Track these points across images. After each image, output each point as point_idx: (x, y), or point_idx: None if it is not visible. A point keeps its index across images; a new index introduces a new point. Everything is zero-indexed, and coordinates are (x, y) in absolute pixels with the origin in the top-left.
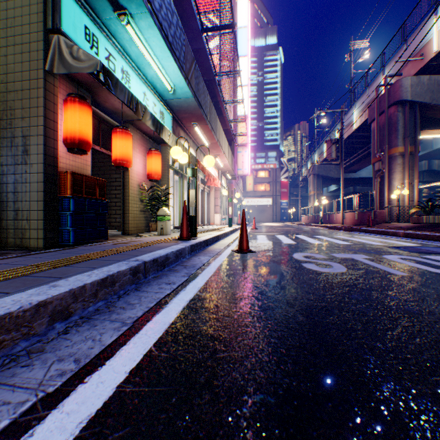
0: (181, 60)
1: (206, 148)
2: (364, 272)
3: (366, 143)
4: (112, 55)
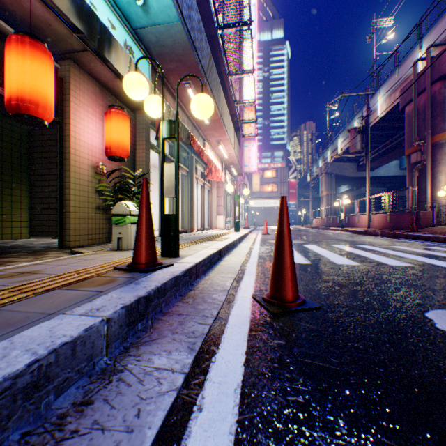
0: None
1: (206, 130)
2: None
3: (388, 136)
4: None
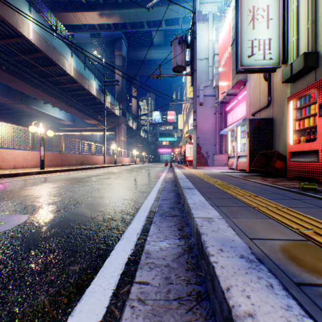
0: None
1: None
2: None
3: None
4: None
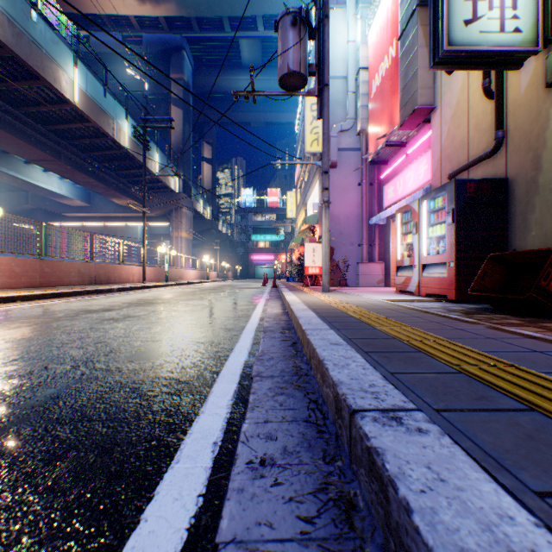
0: None
1: None
2: None
3: None
4: None
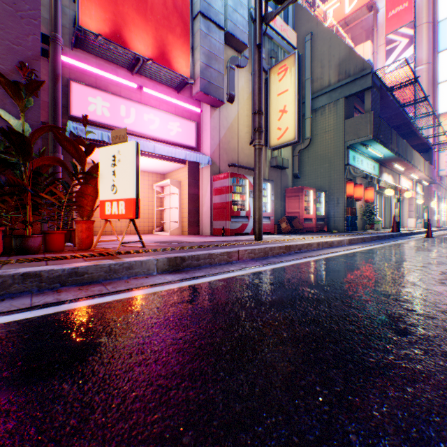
0: (389, 145)
1: (400, 171)
2: None
3: None
4: (357, 158)
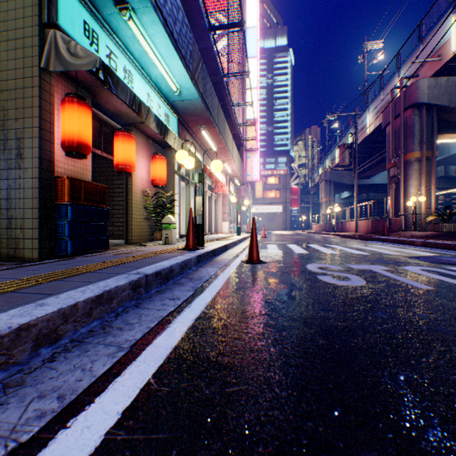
0: (187, 59)
1: (214, 153)
2: (385, 286)
3: (380, 148)
4: (113, 53)
